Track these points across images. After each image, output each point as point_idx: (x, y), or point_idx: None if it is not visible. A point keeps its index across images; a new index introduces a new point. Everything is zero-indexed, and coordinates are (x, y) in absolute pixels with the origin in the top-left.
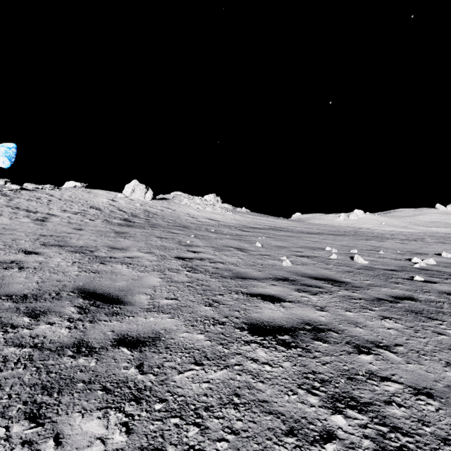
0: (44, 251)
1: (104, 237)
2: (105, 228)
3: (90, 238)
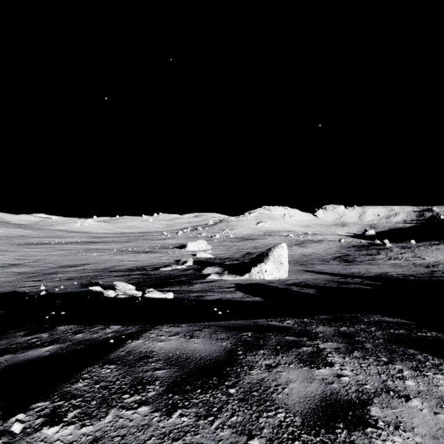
0: None
1: None
2: None
3: None
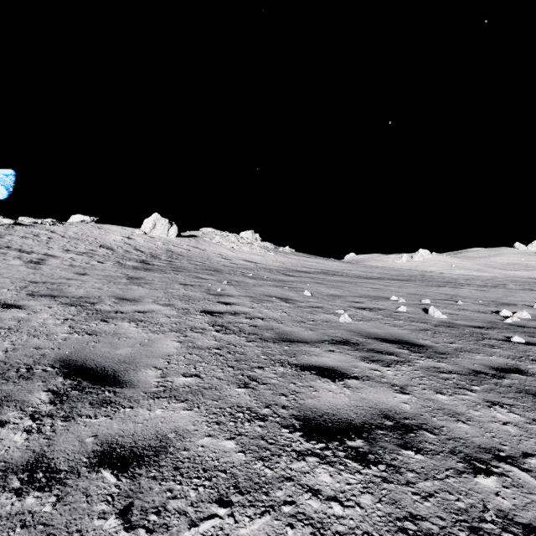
0: (29, 303)
1: (113, 284)
2: (115, 273)
3: (94, 286)
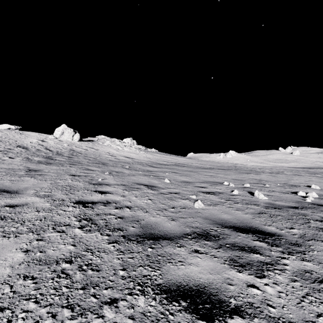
0: None
1: (9, 176)
2: (19, 166)
3: None
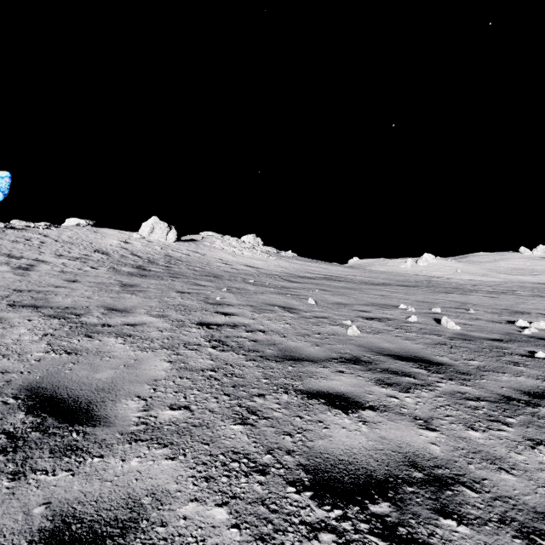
0: (7, 315)
1: (104, 292)
2: (109, 279)
3: (84, 294)
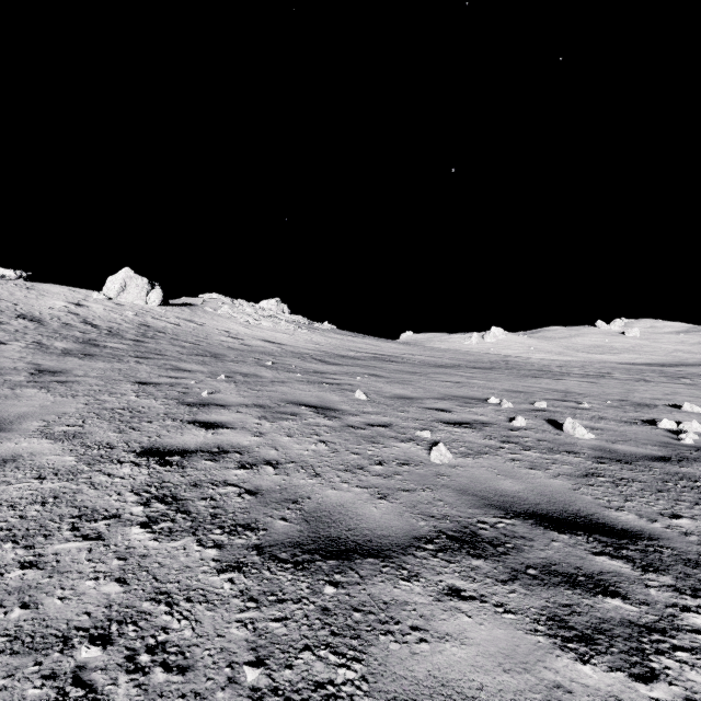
0: None
1: None
2: (16, 362)
3: None
